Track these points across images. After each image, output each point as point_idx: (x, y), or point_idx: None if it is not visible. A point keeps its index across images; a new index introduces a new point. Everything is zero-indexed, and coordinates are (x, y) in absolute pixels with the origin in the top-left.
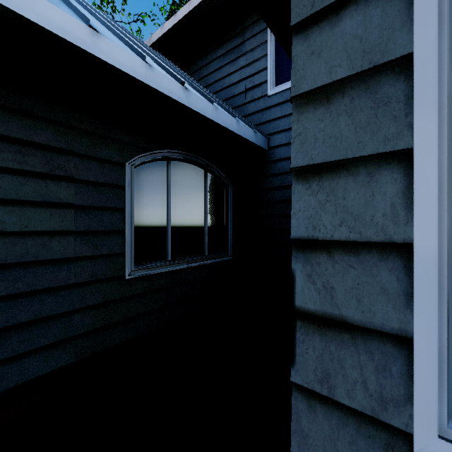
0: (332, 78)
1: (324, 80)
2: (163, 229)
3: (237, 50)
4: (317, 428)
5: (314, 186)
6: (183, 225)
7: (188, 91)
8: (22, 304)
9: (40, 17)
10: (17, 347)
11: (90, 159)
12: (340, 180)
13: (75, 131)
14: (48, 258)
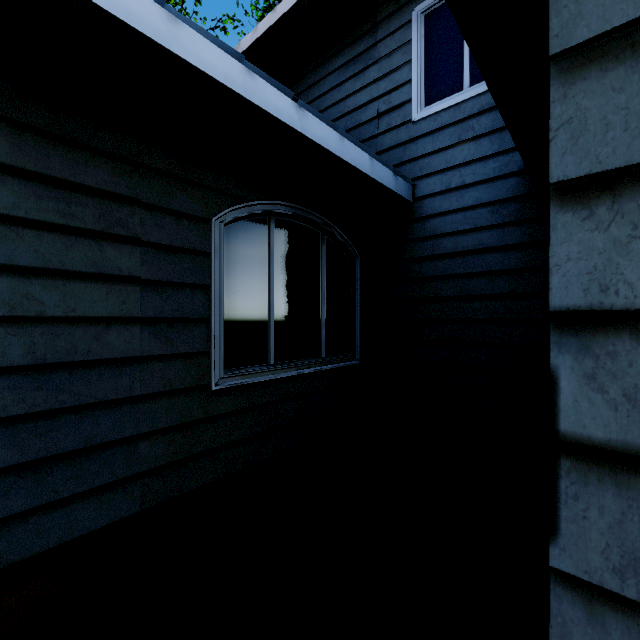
0: None
1: (628, 12)
2: (263, 318)
3: (365, 57)
4: None
5: (602, 212)
6: (291, 313)
7: (302, 110)
8: (67, 425)
9: None
10: (60, 487)
11: (162, 213)
12: None
13: (142, 169)
14: (103, 357)
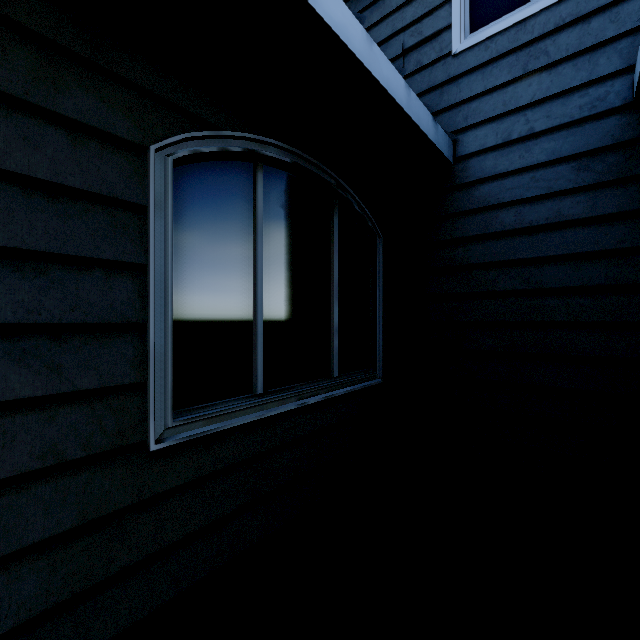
0: None
1: None
2: (246, 322)
3: None
4: None
5: None
6: (289, 313)
7: None
8: None
9: None
10: None
11: (38, 117)
12: None
13: None
14: None
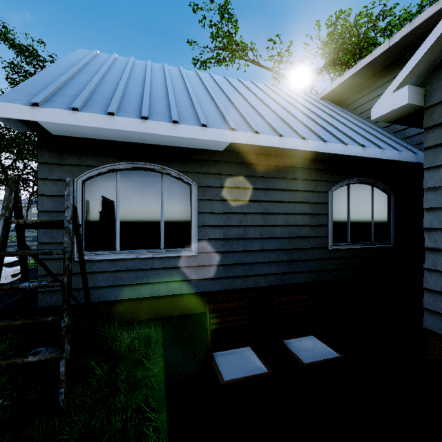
0: (436, 185)
1: (434, 185)
2: (345, 225)
3: None
4: (432, 279)
5: (431, 213)
6: (357, 222)
7: (365, 148)
8: (294, 253)
9: (310, 148)
10: (293, 269)
11: (315, 192)
12: (439, 212)
13: (310, 181)
14: (302, 236)
